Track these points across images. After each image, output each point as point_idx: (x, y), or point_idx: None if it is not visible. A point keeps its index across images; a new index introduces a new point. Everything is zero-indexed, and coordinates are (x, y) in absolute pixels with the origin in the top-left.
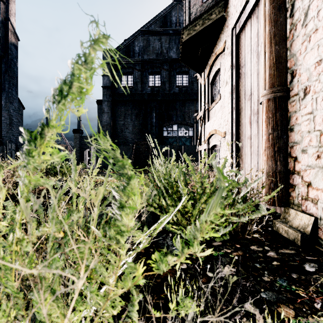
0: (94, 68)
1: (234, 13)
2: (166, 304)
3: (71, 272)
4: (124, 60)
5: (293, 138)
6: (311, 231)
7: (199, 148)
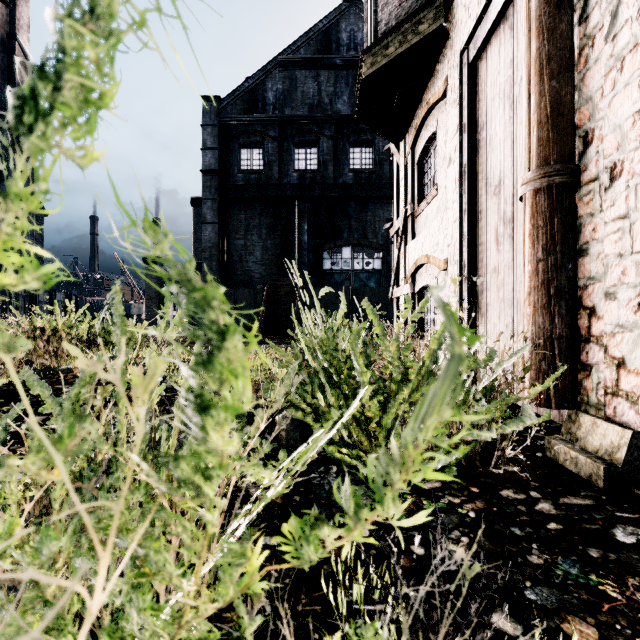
0: (118, 33)
1: (465, 20)
2: (325, 614)
3: (88, 565)
4: (245, 119)
5: (587, 268)
6: (626, 460)
7: (395, 293)
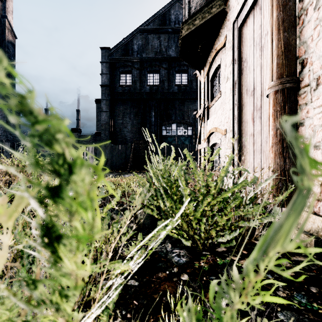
0: None
1: (235, 5)
2: None
3: None
4: (122, 59)
5: (303, 133)
6: None
7: (199, 147)
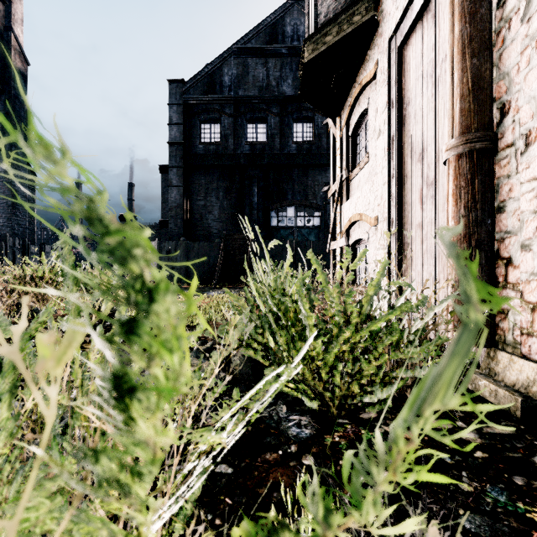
0: None
1: (393, 11)
2: None
3: None
4: (205, 99)
5: (504, 223)
6: None
7: (332, 246)
